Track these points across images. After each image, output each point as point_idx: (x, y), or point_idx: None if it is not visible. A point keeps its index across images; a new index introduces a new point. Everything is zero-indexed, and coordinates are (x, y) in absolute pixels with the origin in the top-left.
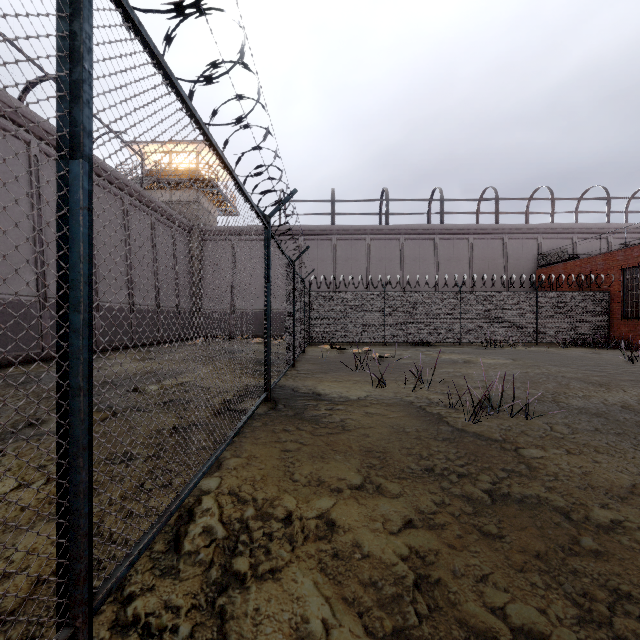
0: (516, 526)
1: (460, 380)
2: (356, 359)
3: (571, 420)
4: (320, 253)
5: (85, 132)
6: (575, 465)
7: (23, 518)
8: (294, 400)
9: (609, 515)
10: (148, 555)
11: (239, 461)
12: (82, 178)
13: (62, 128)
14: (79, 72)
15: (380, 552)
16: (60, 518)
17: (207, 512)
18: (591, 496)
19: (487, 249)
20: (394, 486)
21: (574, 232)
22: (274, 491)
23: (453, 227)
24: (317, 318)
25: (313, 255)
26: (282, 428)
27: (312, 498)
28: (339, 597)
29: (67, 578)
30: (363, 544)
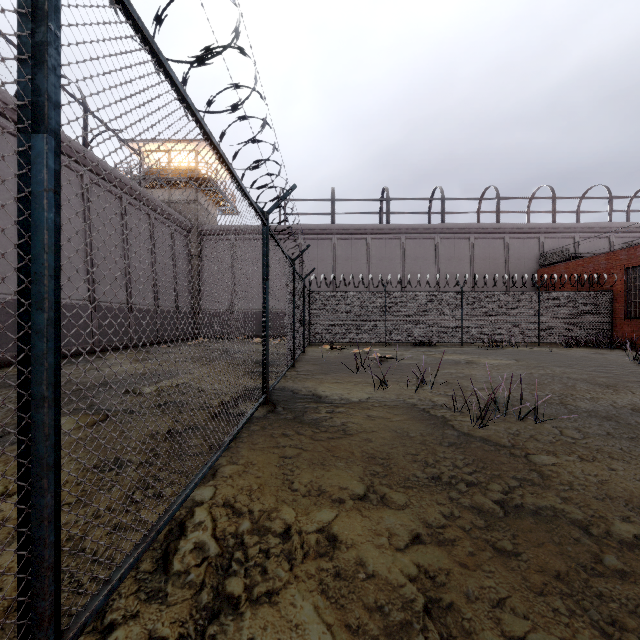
0: (532, 542)
1: (463, 381)
2: (357, 360)
3: (581, 424)
4: (320, 253)
5: (50, 102)
6: (590, 473)
7: (1, 533)
8: (293, 402)
9: (632, 530)
10: (133, 576)
11: (235, 468)
12: (46, 155)
13: (23, 97)
14: (43, 33)
15: (386, 571)
16: (21, 548)
17: (199, 526)
18: (610, 508)
19: (488, 248)
20: (399, 496)
21: (576, 231)
22: (272, 502)
23: (454, 226)
24: (317, 318)
25: (313, 255)
26: (281, 432)
27: (312, 510)
28: (342, 624)
29: (29, 618)
30: (367, 562)
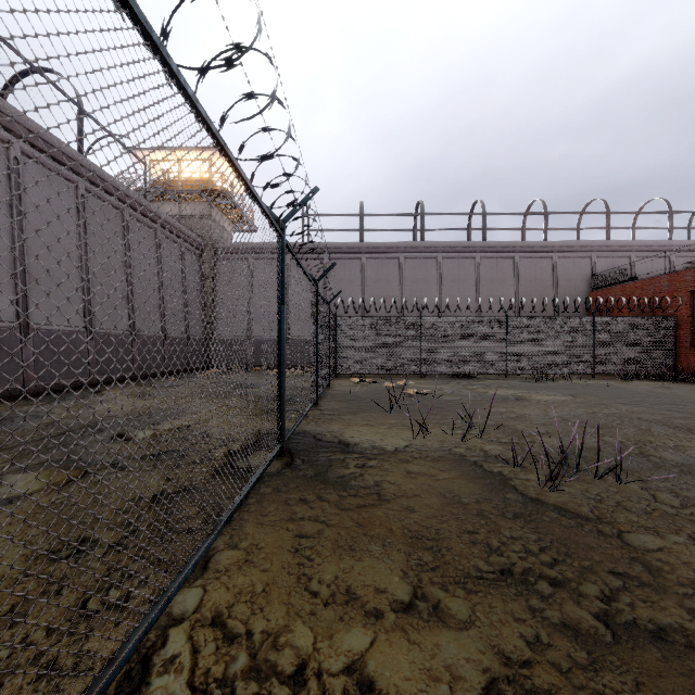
0: None
1: (517, 423)
2: (389, 395)
3: (675, 484)
4: (347, 273)
5: None
6: None
7: None
8: (315, 453)
9: None
10: None
11: (234, 556)
12: None
13: None
14: None
15: None
16: None
17: (171, 665)
18: None
19: (535, 269)
20: (459, 606)
21: (632, 250)
22: (280, 616)
23: (496, 244)
24: (344, 347)
25: (339, 276)
26: (298, 497)
27: (337, 630)
28: None
29: None
30: None
